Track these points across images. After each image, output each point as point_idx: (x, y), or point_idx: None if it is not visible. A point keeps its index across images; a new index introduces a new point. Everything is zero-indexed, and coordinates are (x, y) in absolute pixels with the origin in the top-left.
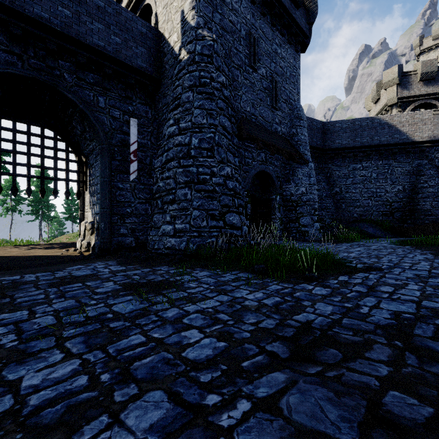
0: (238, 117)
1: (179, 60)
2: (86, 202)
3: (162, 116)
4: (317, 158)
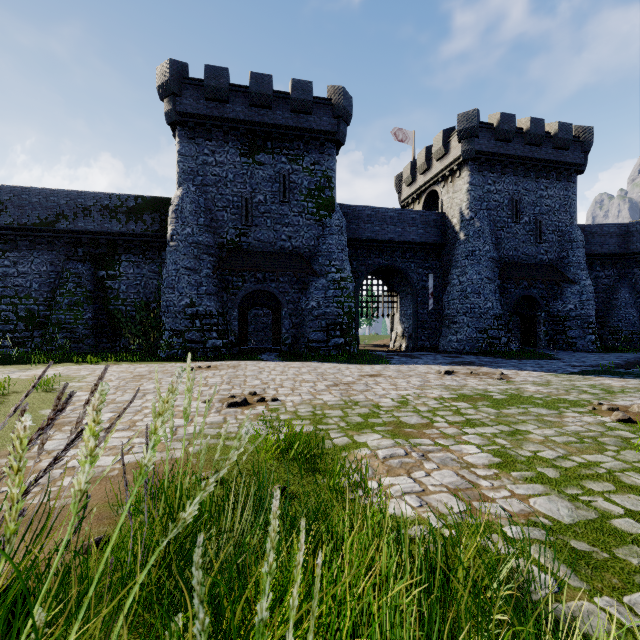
0: (501, 262)
1: (458, 238)
2: (395, 319)
3: (446, 267)
4: (616, 263)
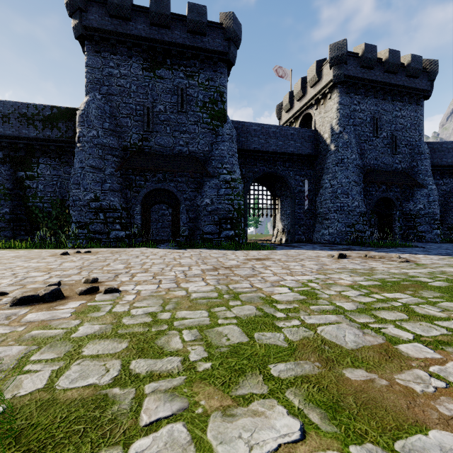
0: (364, 169)
1: (329, 149)
2: (276, 219)
3: (319, 174)
4: (452, 173)
